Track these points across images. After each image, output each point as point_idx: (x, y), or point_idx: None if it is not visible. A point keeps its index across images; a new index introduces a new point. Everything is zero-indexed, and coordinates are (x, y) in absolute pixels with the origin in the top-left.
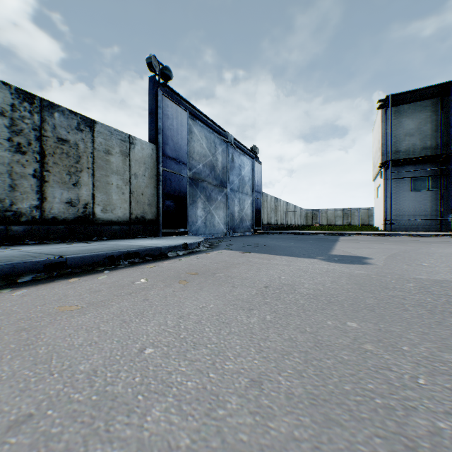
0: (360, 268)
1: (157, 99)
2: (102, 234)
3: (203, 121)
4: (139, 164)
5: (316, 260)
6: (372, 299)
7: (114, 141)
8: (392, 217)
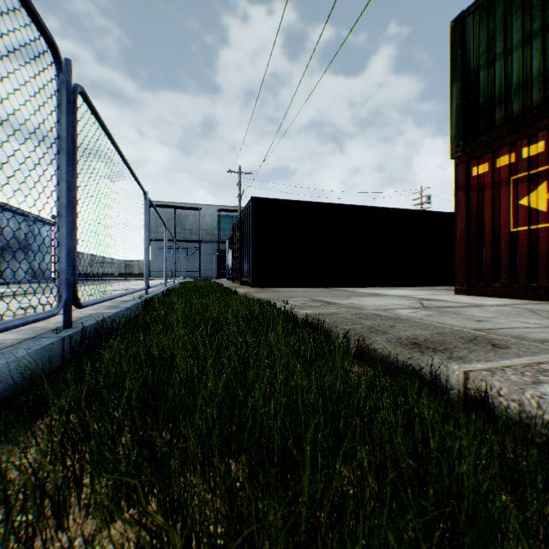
0: None
1: None
2: None
3: (12, 211)
4: None
5: None
6: None
7: None
8: (156, 270)
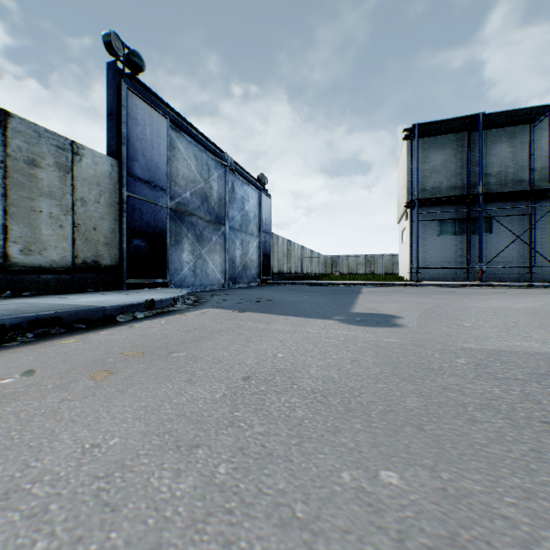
0: (390, 332)
1: (120, 95)
2: (22, 288)
3: (190, 134)
4: (90, 185)
5: (332, 321)
6: (415, 395)
7: (46, 147)
8: (418, 265)
